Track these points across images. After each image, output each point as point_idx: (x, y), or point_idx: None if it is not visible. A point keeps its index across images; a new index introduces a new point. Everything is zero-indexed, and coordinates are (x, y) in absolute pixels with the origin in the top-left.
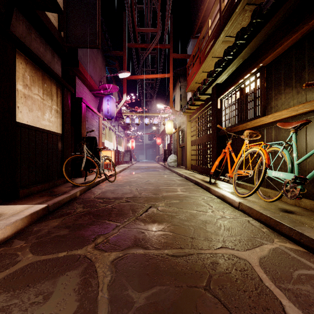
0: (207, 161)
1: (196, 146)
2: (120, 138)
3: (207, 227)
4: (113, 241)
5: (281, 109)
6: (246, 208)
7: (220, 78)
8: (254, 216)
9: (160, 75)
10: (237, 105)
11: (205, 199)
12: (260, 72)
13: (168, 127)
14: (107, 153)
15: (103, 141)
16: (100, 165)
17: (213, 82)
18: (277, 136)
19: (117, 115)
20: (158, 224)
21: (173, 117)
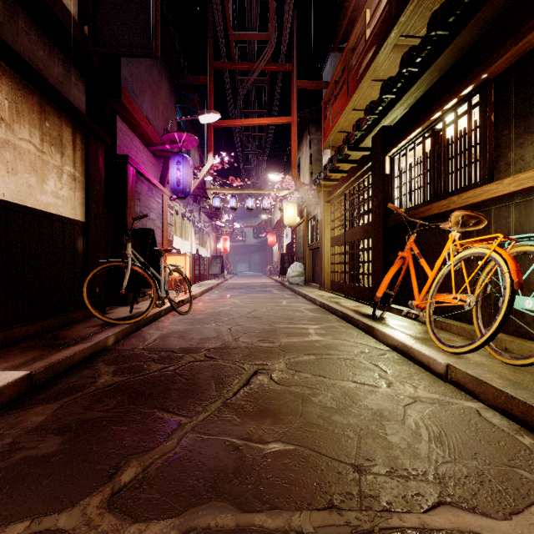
0: (362, 274)
1: (341, 248)
2: (203, 233)
3: (388, 432)
4: (160, 479)
5: (533, 165)
6: (465, 380)
7: (390, 114)
8: (489, 400)
9: (275, 119)
10: (426, 164)
11: (367, 353)
12: (481, 92)
13: (288, 214)
14: (177, 261)
15: (172, 238)
16: (161, 282)
17: (377, 123)
18: (523, 223)
19: (197, 192)
20: (273, 423)
21: (298, 194)
